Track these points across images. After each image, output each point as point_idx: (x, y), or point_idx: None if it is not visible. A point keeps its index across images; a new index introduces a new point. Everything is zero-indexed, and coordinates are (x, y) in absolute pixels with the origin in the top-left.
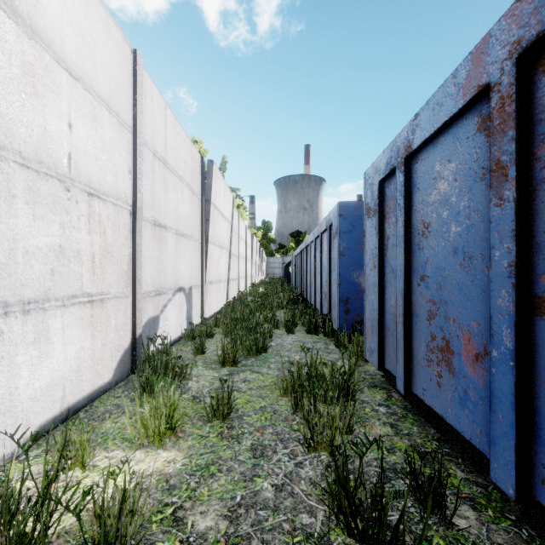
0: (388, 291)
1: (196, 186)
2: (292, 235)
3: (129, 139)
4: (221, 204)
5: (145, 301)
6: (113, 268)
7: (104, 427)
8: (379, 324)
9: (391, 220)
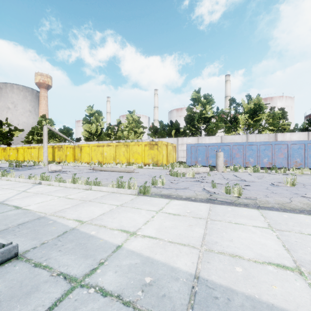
0: None
1: None
2: None
3: None
4: None
5: None
6: None
7: None
8: None
9: None
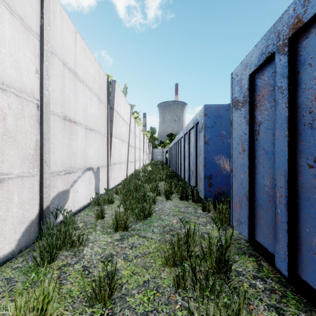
0: (260, 172)
1: (103, 97)
2: (168, 136)
3: (36, 44)
4: (122, 112)
5: (54, 178)
6: (16, 151)
7: None
8: (249, 200)
9: (264, 107)
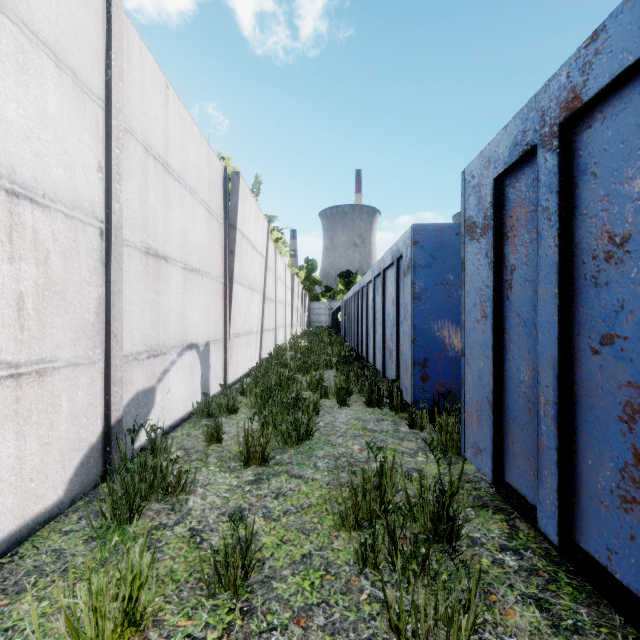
0: (513, 357)
1: (215, 206)
2: (341, 276)
3: (99, 117)
4: (252, 233)
5: (129, 366)
6: (66, 319)
7: (15, 611)
8: (494, 409)
9: (519, 240)
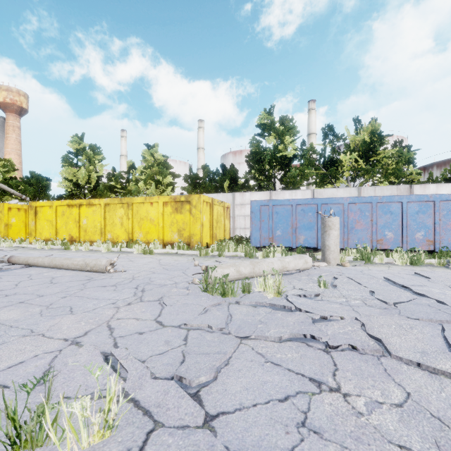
0: None
1: None
2: None
3: None
4: None
5: None
6: None
7: None
8: None
9: None
